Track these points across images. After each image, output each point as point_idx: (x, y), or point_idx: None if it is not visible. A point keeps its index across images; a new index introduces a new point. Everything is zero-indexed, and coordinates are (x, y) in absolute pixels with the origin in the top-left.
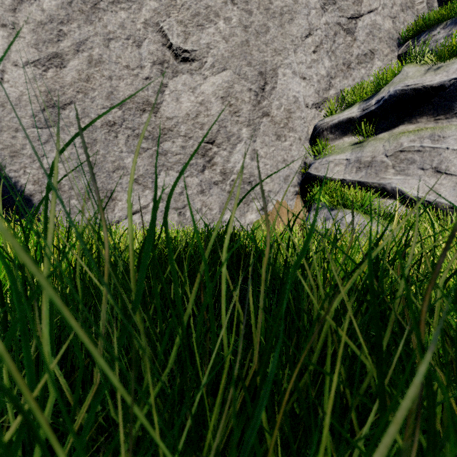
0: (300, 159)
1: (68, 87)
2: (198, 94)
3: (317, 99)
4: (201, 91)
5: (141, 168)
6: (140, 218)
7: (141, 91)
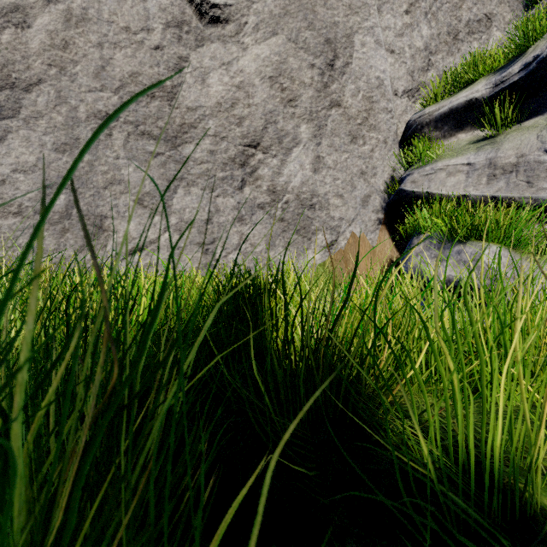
0: (385, 172)
1: (34, 58)
2: (235, 73)
3: (410, 84)
4: (238, 69)
5: (148, 182)
6: (145, 259)
7: (148, 66)
